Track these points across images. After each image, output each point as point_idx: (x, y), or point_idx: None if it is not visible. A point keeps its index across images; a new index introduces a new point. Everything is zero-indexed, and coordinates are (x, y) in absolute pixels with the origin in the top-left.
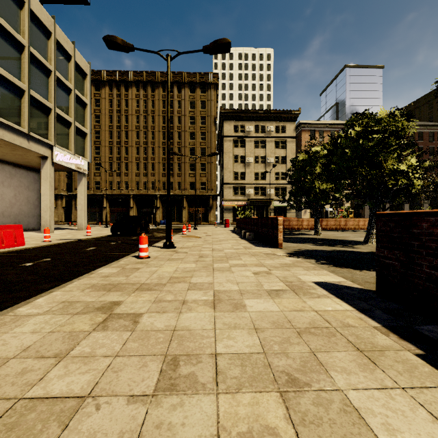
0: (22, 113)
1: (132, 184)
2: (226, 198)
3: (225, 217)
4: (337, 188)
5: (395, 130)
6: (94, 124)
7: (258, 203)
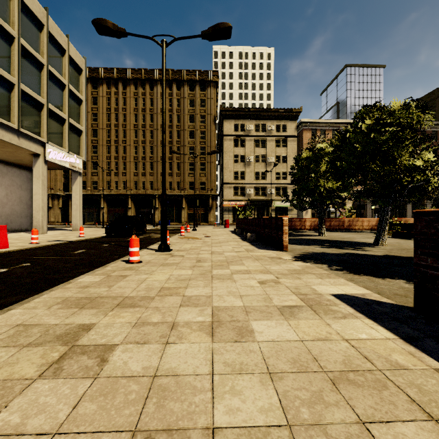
0: (12, 108)
1: (130, 184)
2: (226, 198)
3: (225, 217)
4: (344, 186)
5: (409, 123)
6: (92, 122)
7: (258, 203)
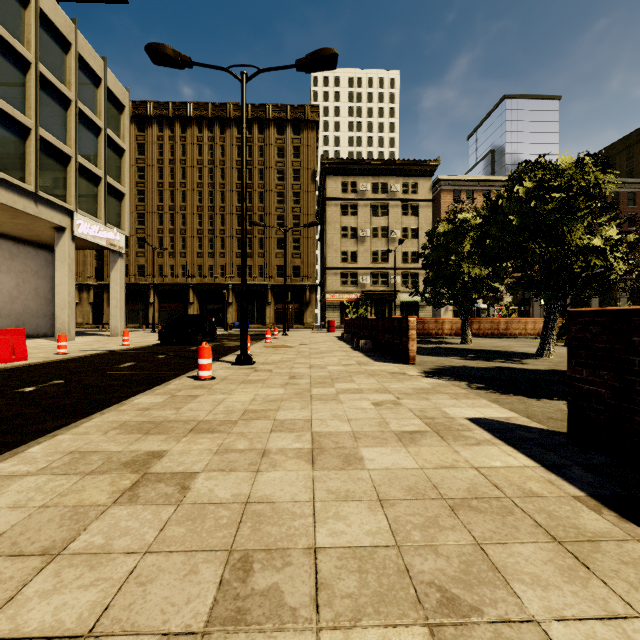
0: (27, 163)
1: (192, 269)
2: (330, 290)
3: (329, 317)
4: (496, 274)
5: (584, 186)
6: (136, 180)
7: (377, 297)
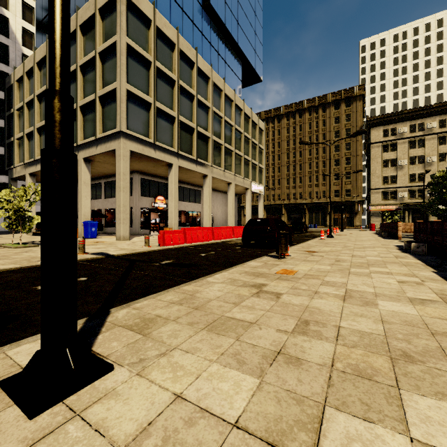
0: (241, 169)
1: (283, 196)
2: (373, 203)
3: (372, 221)
4: None
5: None
6: None
7: (414, 207)
